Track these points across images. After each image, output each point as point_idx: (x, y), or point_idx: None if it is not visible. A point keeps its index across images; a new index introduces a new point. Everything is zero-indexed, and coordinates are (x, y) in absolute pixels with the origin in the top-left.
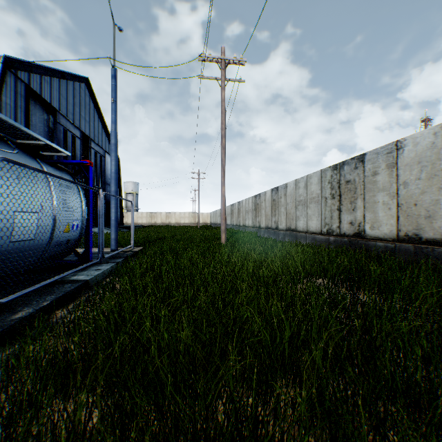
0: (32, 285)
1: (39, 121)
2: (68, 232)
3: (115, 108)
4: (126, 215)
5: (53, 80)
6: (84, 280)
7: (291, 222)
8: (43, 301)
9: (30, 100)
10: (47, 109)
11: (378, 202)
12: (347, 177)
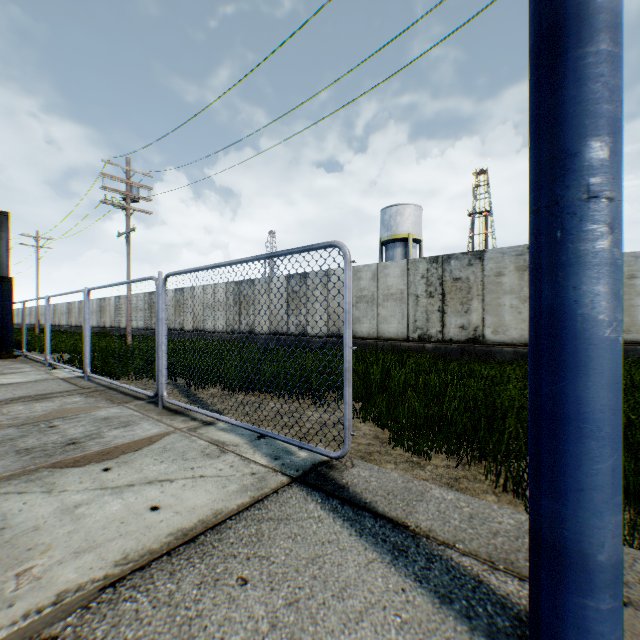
0: None
1: None
2: None
3: None
4: None
5: None
6: None
7: None
8: None
9: None
10: None
11: (108, 315)
12: (103, 305)
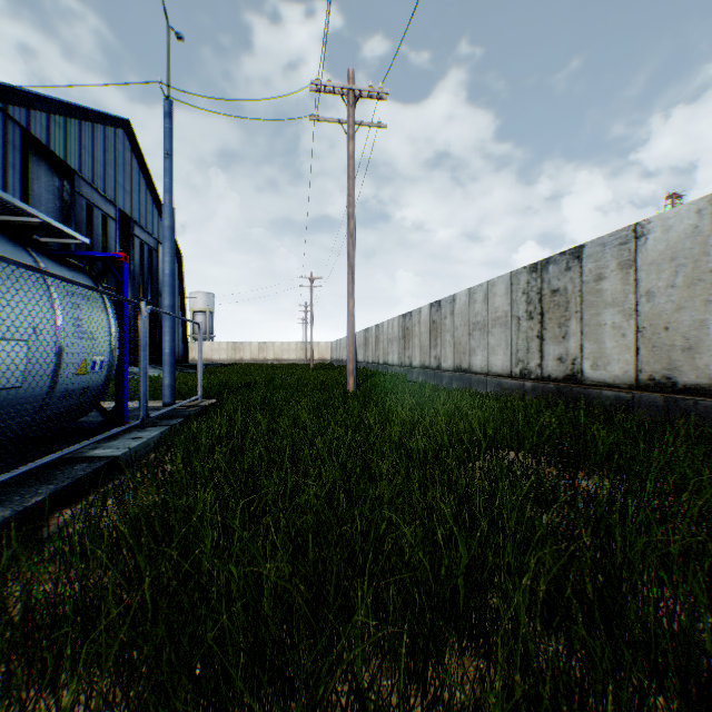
0: (19, 466)
1: (45, 191)
2: (84, 374)
3: (171, 167)
4: (193, 347)
5: (70, 122)
6: (111, 457)
7: (461, 358)
8: (32, 495)
9: (29, 154)
10: (59, 170)
11: (604, 324)
12: (553, 284)
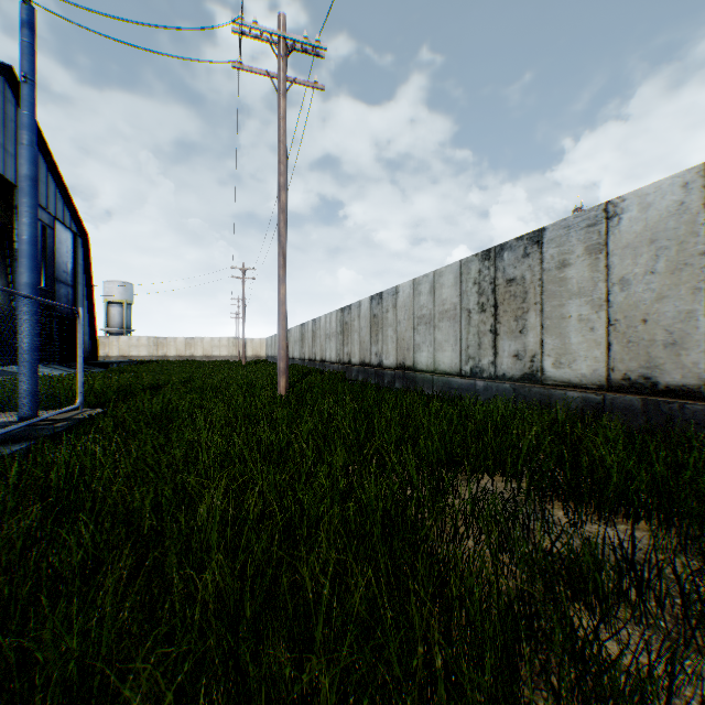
0: None
1: None
2: None
3: (32, 96)
4: (106, 342)
5: None
6: None
7: (405, 355)
8: None
9: None
10: None
11: (569, 316)
12: (509, 273)
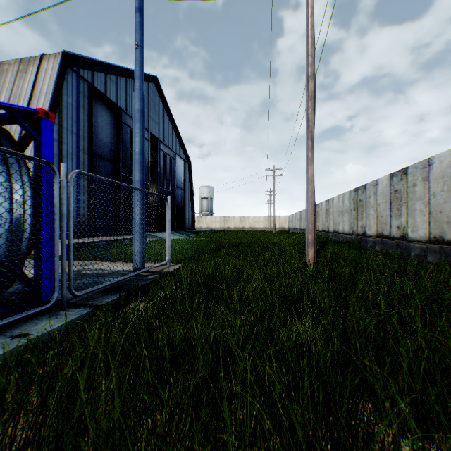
0: None
1: (104, 123)
2: None
3: (140, 56)
4: (200, 220)
5: (119, 79)
6: None
7: (442, 228)
8: None
9: (92, 99)
10: (113, 110)
11: None
12: None
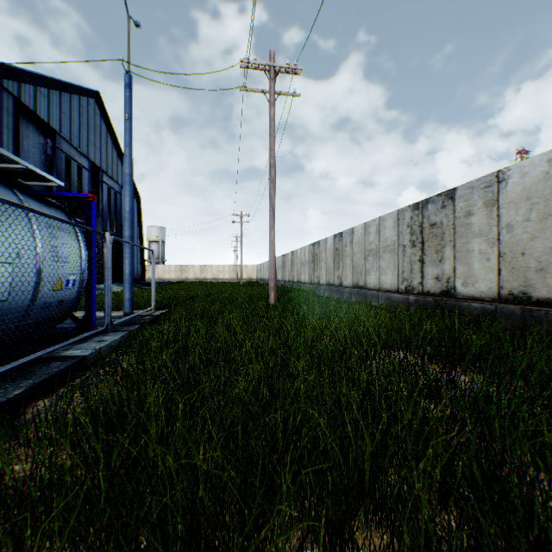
0: (6, 364)
1: (32, 146)
2: (59, 290)
3: (130, 126)
4: (149, 269)
5: (52, 93)
6: (80, 357)
7: (358, 277)
8: (14, 389)
9: (20, 118)
10: (44, 131)
11: (472, 250)
12: (431, 219)
